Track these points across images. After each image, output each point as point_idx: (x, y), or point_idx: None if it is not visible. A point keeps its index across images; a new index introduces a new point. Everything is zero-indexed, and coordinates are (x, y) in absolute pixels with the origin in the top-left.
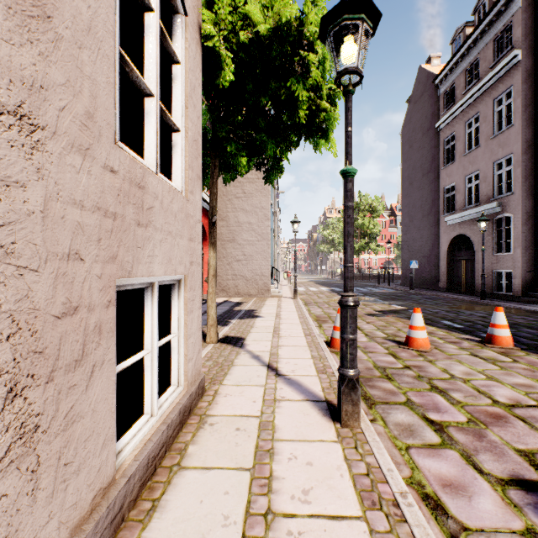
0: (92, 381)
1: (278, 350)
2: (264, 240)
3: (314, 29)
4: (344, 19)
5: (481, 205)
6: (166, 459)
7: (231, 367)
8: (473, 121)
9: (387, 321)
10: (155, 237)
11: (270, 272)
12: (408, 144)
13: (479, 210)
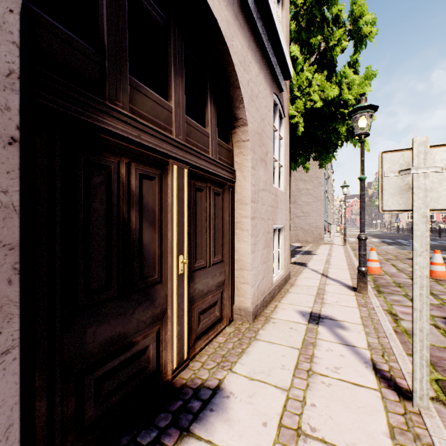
0: (270, 252)
1: (328, 269)
2: (318, 201)
3: (348, 96)
4: (358, 113)
5: None
6: (282, 290)
7: (301, 273)
8: None
9: None
10: (279, 211)
11: (323, 225)
12: None
13: None
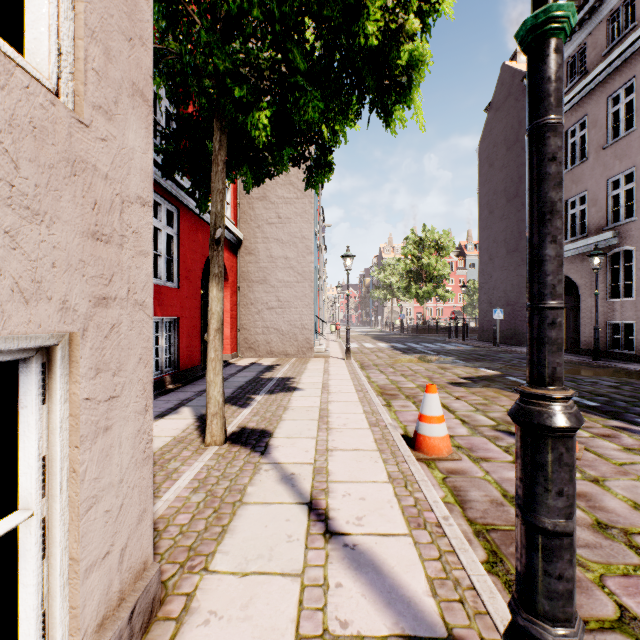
0: None
1: (328, 459)
2: (306, 281)
3: None
4: None
5: (589, 236)
6: None
7: (238, 510)
8: (578, 127)
9: (483, 395)
10: None
11: (313, 324)
12: (487, 162)
13: (587, 243)
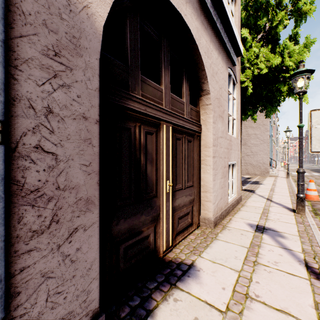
0: (226, 181)
1: (272, 195)
2: (264, 143)
3: (289, 63)
4: (297, 76)
5: None
6: (235, 208)
7: (250, 197)
8: None
9: None
10: (232, 152)
11: (269, 162)
12: None
13: None
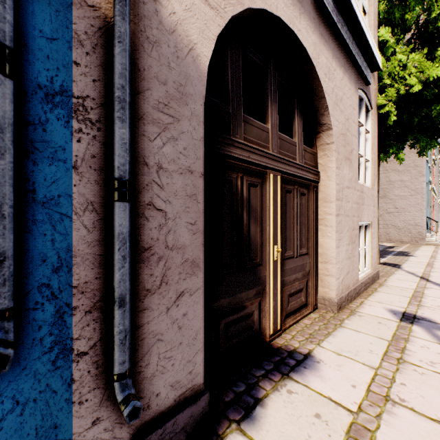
0: (355, 249)
1: (430, 273)
2: (417, 194)
3: None
4: None
5: None
6: (369, 289)
7: (392, 274)
8: None
9: None
10: (365, 208)
11: (425, 223)
12: None
13: None
